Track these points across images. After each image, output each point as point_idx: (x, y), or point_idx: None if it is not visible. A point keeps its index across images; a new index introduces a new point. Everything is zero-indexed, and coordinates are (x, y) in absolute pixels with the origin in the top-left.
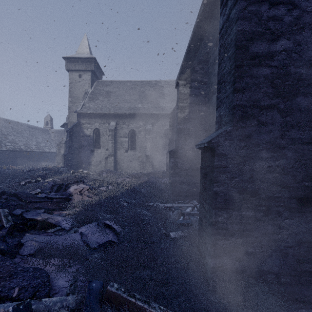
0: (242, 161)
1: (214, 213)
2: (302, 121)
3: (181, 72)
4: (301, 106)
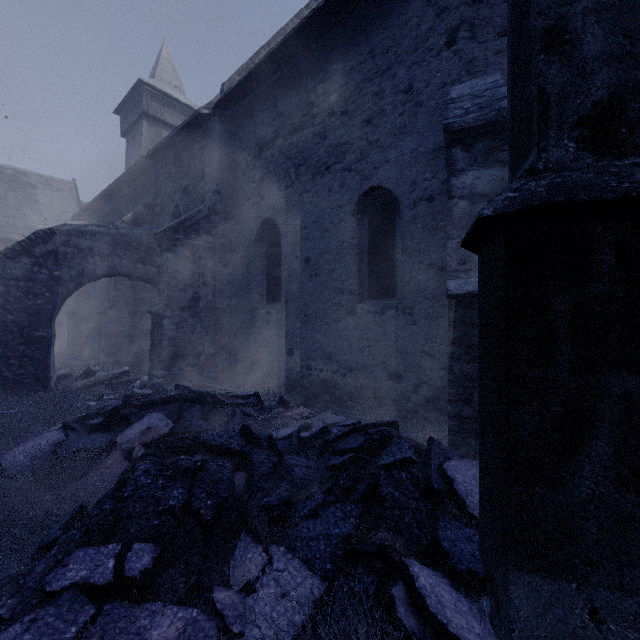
0: (117, 318)
1: (104, 340)
2: (143, 303)
3: (82, 214)
4: (143, 298)
